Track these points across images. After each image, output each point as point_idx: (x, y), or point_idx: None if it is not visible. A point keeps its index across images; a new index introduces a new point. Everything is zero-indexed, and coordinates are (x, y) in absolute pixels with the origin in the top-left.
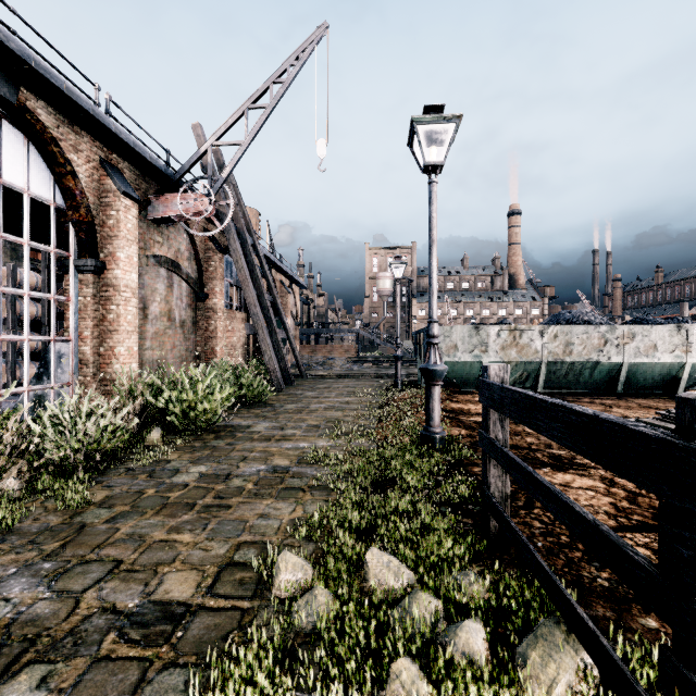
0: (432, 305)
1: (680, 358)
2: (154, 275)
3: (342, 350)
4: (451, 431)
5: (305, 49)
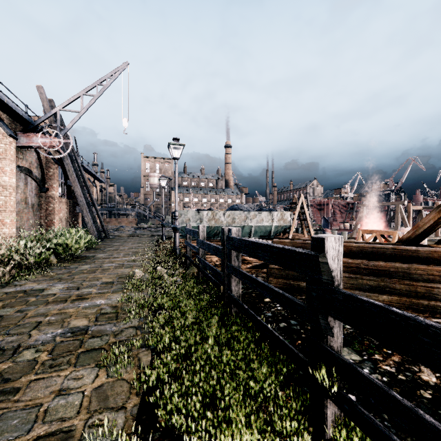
0: (176, 205)
1: (271, 224)
2: (18, 177)
3: (127, 222)
4: (184, 250)
5: (116, 72)
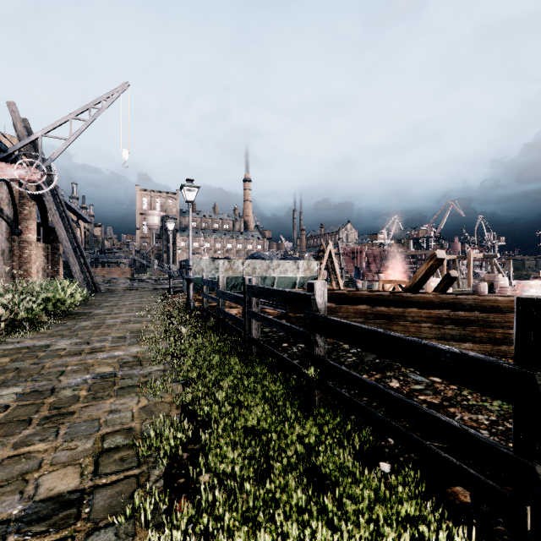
0: (189, 254)
1: (296, 274)
2: None
3: (120, 272)
4: (198, 304)
5: (114, 93)
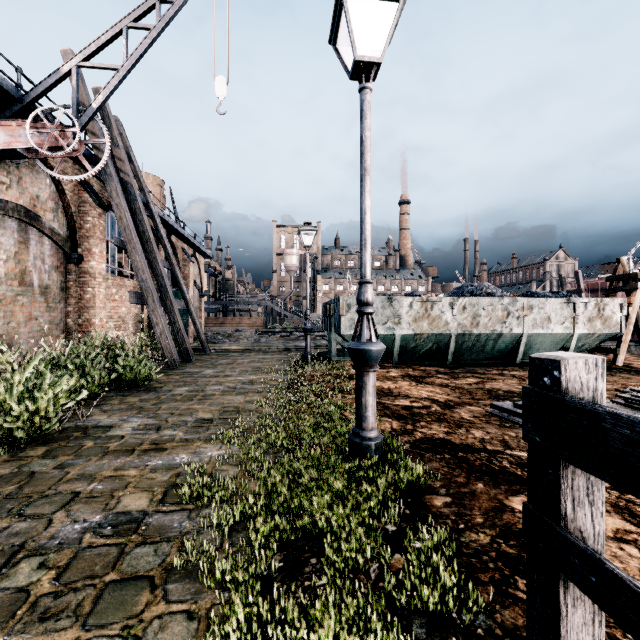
0: (364, 259)
1: (569, 329)
2: None
3: (249, 322)
4: (380, 423)
5: None
